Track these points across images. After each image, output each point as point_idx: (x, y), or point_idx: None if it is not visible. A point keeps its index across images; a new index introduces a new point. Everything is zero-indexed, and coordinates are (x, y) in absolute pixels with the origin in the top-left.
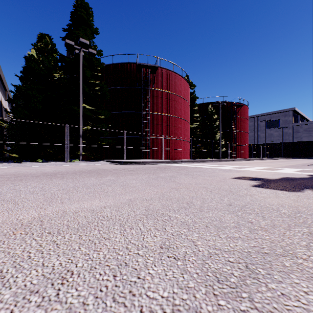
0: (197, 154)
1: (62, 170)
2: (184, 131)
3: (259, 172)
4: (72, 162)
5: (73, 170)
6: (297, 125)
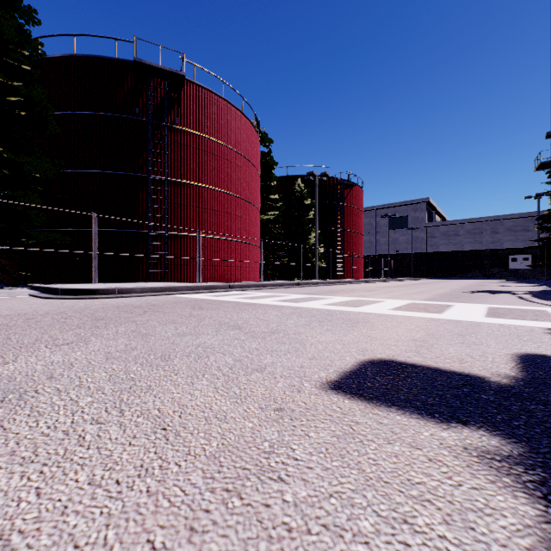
0: (277, 271)
1: None
2: (248, 225)
3: (411, 322)
4: None
5: None
6: (432, 227)
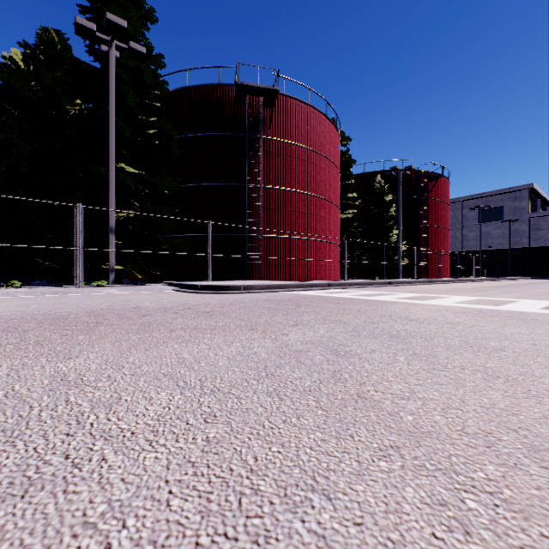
0: (353, 270)
1: (13, 312)
2: (330, 225)
3: None
4: (90, 286)
5: (40, 314)
6: (537, 217)
